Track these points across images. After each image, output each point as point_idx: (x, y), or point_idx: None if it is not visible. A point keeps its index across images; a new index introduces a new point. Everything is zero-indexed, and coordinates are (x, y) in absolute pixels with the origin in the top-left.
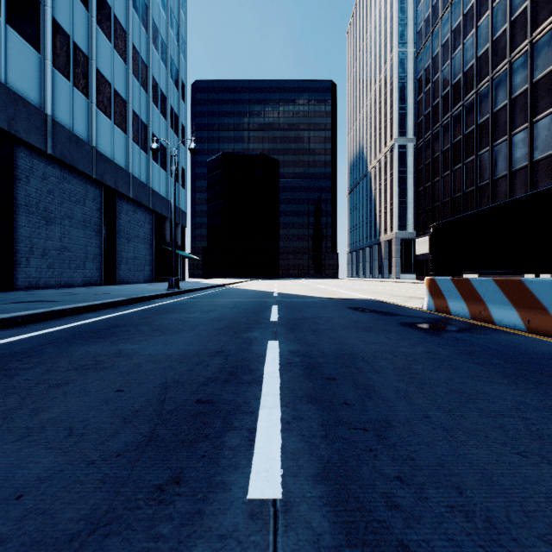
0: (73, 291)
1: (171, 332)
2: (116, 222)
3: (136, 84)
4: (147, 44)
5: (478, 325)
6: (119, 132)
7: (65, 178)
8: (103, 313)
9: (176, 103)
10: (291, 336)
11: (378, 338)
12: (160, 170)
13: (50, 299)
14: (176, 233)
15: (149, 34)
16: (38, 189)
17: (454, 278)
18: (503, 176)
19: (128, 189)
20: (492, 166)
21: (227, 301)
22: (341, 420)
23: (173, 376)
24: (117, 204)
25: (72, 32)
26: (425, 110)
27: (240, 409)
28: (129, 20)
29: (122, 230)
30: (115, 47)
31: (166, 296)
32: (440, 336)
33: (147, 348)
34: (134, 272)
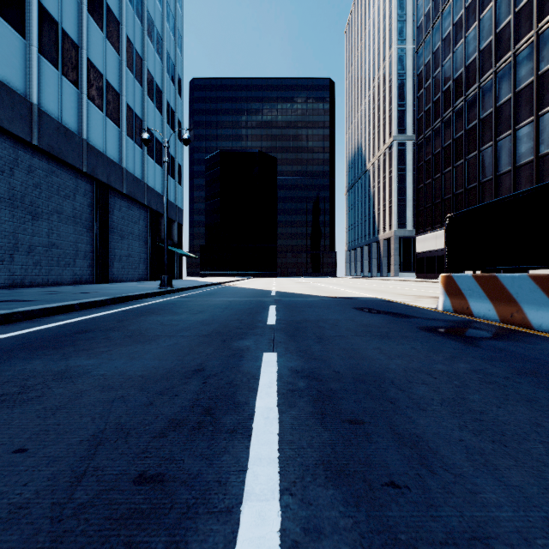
0: (58, 290)
1: (145, 340)
2: (109, 219)
3: (130, 77)
4: (141, 36)
5: (514, 330)
6: (112, 125)
7: (53, 171)
8: (77, 315)
9: (172, 97)
10: (292, 346)
11: (401, 349)
12: (156, 165)
13: (24, 299)
14: (172, 230)
15: (144, 25)
16: (23, 182)
17: (476, 274)
18: (507, 171)
19: (121, 184)
20: (496, 162)
21: (220, 300)
22: (397, 537)
23: (119, 417)
24: (110, 200)
25: (60, 18)
26: (425, 106)
27: (207, 500)
28: (123, 10)
29: (115, 227)
30: (107, 37)
31: (157, 295)
32: (477, 346)
33: (105, 364)
34: (128, 270)
